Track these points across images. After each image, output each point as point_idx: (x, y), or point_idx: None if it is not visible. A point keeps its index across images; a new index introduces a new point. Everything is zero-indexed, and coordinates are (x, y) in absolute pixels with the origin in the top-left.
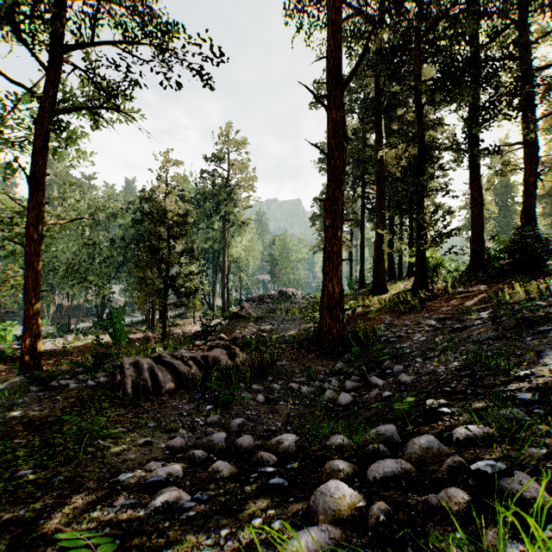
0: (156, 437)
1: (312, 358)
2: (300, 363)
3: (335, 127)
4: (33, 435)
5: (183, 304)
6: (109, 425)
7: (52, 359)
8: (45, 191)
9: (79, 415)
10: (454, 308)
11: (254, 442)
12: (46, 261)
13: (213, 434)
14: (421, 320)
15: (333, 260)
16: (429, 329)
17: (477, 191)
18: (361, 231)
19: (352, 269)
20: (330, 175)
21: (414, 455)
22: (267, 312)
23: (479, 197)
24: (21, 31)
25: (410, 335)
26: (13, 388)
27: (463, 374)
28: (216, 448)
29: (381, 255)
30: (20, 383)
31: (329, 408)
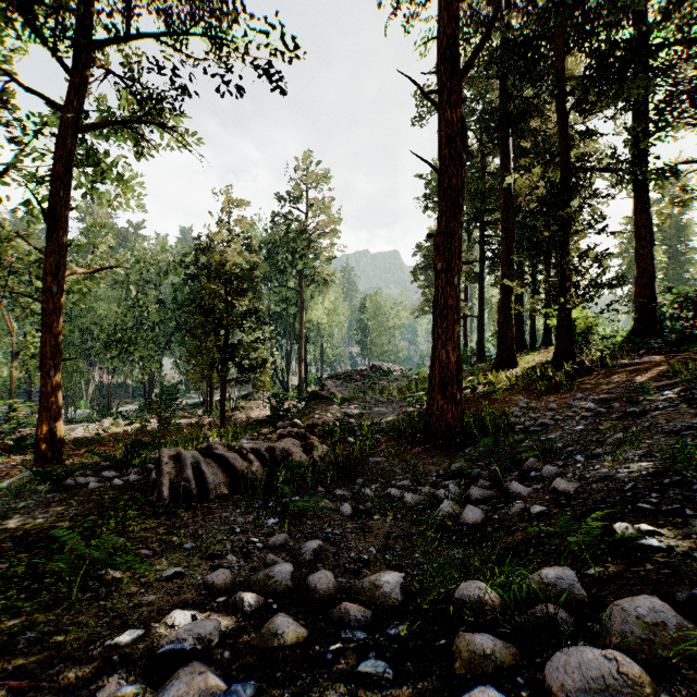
0: (192, 566)
1: (418, 453)
2: (402, 460)
3: (451, 132)
4: (21, 556)
5: (247, 381)
6: (128, 545)
7: (81, 449)
8: (67, 230)
9: (93, 527)
10: (619, 385)
11: (336, 583)
12: (83, 328)
13: (274, 565)
14: (572, 402)
15: (447, 318)
16: (588, 414)
17: (645, 227)
18: (480, 287)
19: (467, 337)
20: (443, 200)
21: (631, 638)
22: (356, 392)
23: (647, 234)
24: (34, 20)
25: (558, 423)
26: (18, 487)
27: (666, 482)
28: (277, 588)
29: (509, 317)
30: (28, 480)
31: (446, 527)
